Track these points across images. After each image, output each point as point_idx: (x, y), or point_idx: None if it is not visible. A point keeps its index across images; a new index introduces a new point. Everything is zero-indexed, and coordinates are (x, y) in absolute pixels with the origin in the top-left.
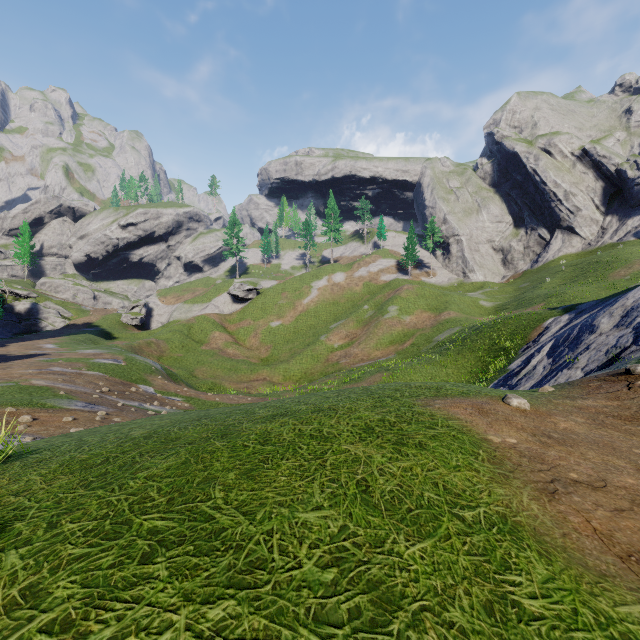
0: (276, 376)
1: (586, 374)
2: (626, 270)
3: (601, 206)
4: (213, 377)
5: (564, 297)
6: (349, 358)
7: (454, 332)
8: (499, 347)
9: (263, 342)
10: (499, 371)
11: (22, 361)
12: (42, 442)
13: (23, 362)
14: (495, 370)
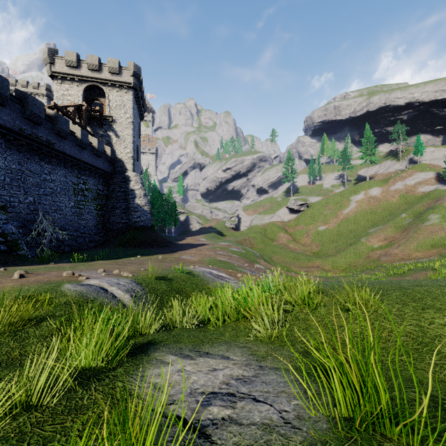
0: (326, 265)
1: None
2: None
3: None
4: (283, 262)
5: None
6: (389, 257)
7: None
8: None
9: (313, 241)
10: None
11: (202, 247)
12: None
13: (203, 248)
14: None
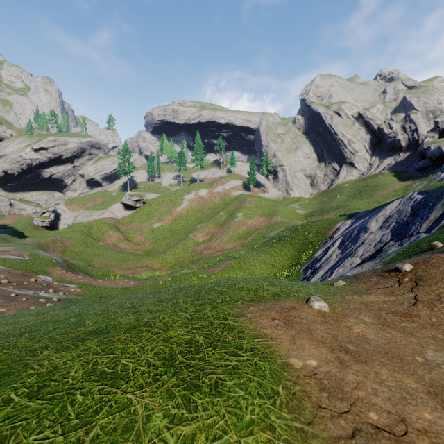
0: (156, 264)
1: (362, 260)
2: (384, 191)
3: (369, 150)
4: (107, 266)
5: (348, 208)
6: (209, 249)
7: (280, 231)
8: (308, 241)
9: (147, 239)
10: (308, 258)
11: None
12: None
13: None
14: (306, 257)
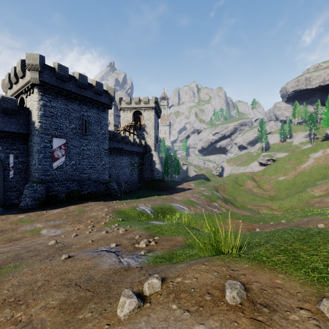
0: (274, 206)
1: None
2: None
3: None
4: (243, 201)
5: None
6: (321, 203)
7: None
8: None
9: (272, 187)
10: None
11: (188, 191)
12: (196, 213)
13: (188, 192)
14: None
